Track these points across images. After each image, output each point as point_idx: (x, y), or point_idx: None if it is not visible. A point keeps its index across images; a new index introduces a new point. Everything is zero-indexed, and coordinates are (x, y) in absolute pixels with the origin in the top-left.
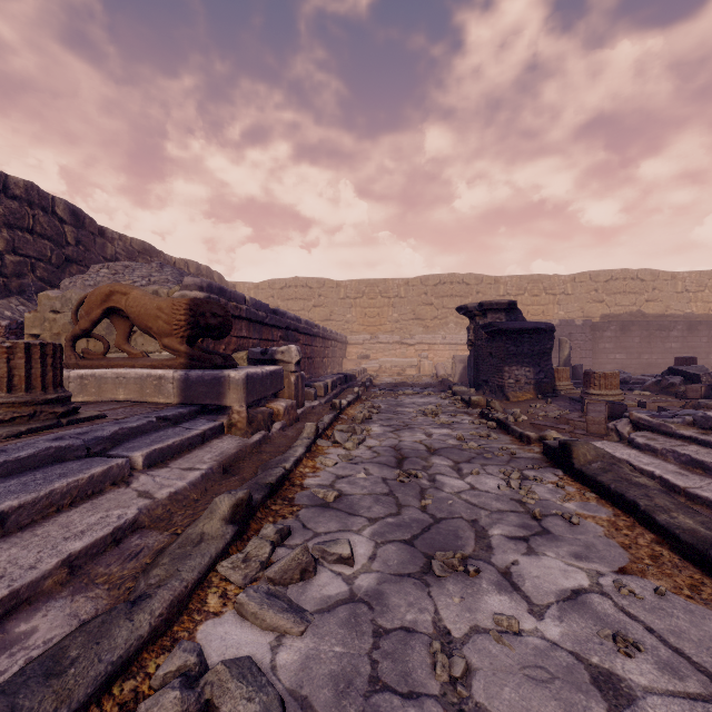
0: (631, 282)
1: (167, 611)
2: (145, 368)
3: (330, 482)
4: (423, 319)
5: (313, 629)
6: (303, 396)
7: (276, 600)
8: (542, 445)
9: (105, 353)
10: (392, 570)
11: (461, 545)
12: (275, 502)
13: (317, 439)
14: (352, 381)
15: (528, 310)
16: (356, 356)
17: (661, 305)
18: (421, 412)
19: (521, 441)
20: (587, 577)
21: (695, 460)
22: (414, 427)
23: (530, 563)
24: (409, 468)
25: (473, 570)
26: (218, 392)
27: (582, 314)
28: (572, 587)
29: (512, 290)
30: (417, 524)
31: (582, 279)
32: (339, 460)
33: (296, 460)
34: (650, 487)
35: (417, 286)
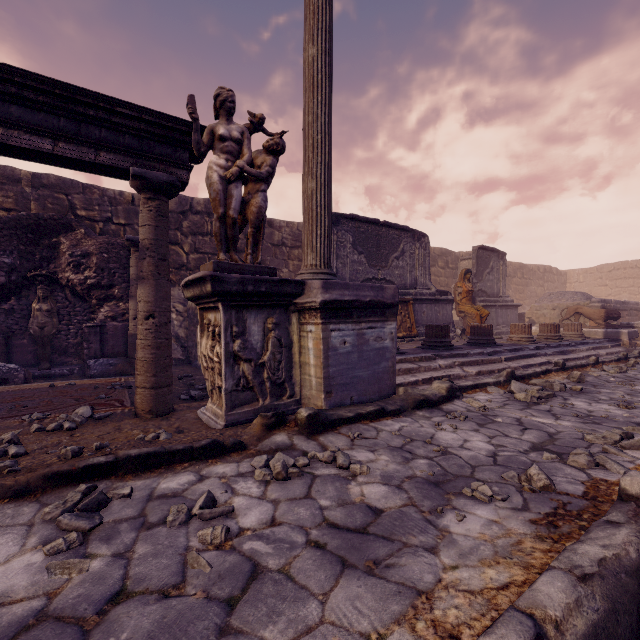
0: None
1: (634, 357)
2: (589, 328)
3: None
4: None
5: None
6: None
7: None
8: None
9: None
10: None
11: None
12: None
13: None
14: None
15: None
16: None
17: None
18: None
19: None
20: None
21: None
22: None
23: None
24: None
25: None
26: (617, 335)
27: None
28: None
29: None
30: None
31: None
32: None
33: None
34: None
35: None
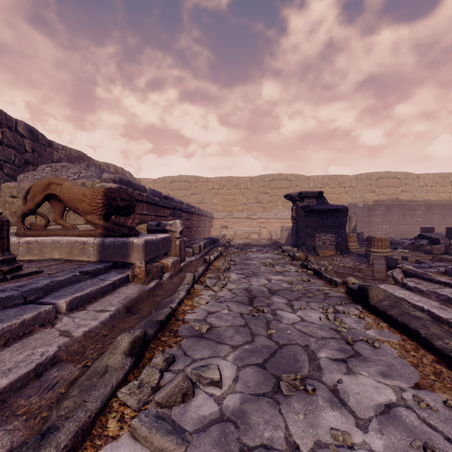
0: (392, 179)
1: (71, 442)
2: (73, 236)
3: (204, 317)
4: (262, 203)
5: (191, 449)
6: (184, 254)
7: (162, 422)
8: (345, 287)
9: (45, 225)
10: (250, 390)
11: (299, 367)
12: (164, 334)
13: (194, 285)
14: (216, 242)
15: (328, 197)
16: (219, 226)
17: (410, 194)
18: (262, 263)
19: (330, 284)
20: (394, 393)
21: (451, 298)
22: (259, 275)
23: (350, 381)
24: (258, 305)
25: (311, 389)
26: (125, 253)
27: (362, 200)
28: (384, 402)
29: (318, 185)
30: (266, 350)
31: (362, 178)
32: (210, 299)
33: (179, 301)
34: (424, 319)
35: (258, 181)
